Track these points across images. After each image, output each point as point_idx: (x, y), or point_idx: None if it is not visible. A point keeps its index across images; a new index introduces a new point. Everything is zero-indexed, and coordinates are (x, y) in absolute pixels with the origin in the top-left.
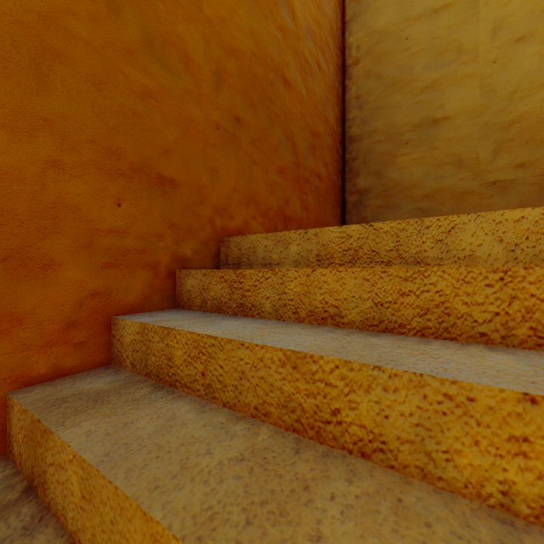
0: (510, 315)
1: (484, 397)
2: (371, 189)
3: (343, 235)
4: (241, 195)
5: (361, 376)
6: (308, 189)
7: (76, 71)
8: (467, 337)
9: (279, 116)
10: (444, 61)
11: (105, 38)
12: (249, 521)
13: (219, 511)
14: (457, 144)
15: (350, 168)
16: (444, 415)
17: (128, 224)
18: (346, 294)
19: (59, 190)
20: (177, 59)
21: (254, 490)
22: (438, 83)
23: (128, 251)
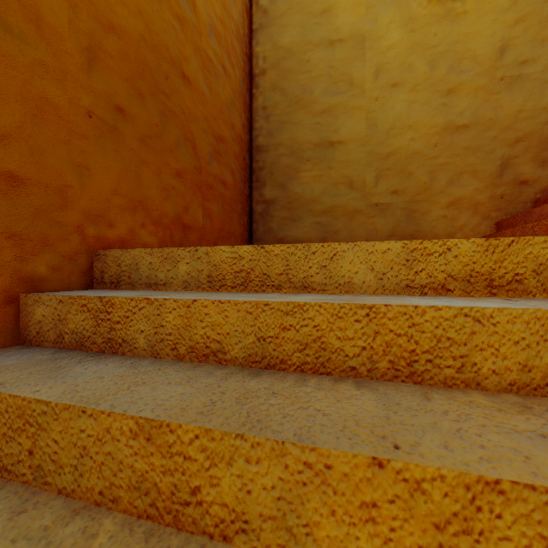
0: (374, 349)
1: (340, 463)
2: (277, 200)
3: (235, 255)
4: (125, 200)
5: (223, 447)
6: (212, 195)
7: None
8: (340, 371)
9: (176, 113)
10: (338, 90)
11: None
12: None
13: None
14: (349, 167)
15: (257, 178)
16: (304, 485)
17: None
18: (229, 328)
19: None
20: (22, 17)
21: None
22: (334, 109)
23: None
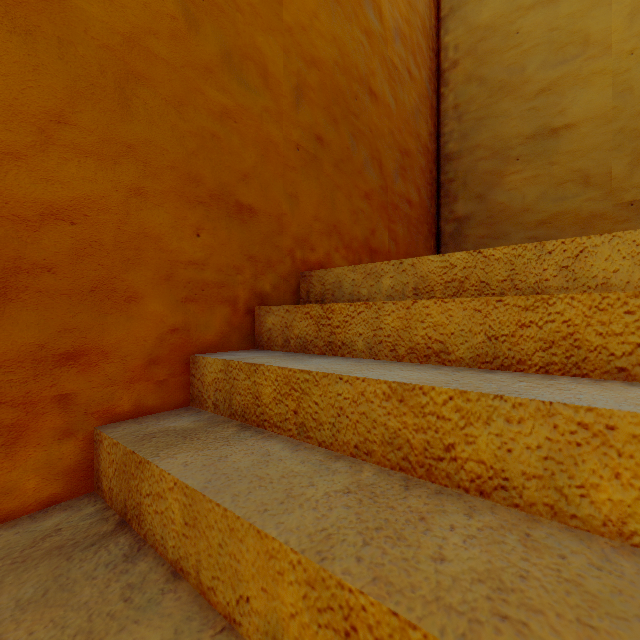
0: None
1: (627, 424)
2: (473, 215)
3: (446, 264)
4: (323, 225)
5: (480, 407)
6: (397, 217)
7: (157, 94)
8: (602, 372)
9: (364, 132)
10: (565, 57)
11: (185, 57)
12: (366, 543)
13: (334, 533)
14: (582, 157)
15: (446, 192)
16: (578, 446)
17: (207, 256)
18: (453, 328)
19: (141, 220)
20: (255, 74)
21: (366, 518)
22: (557, 84)
23: (207, 285)
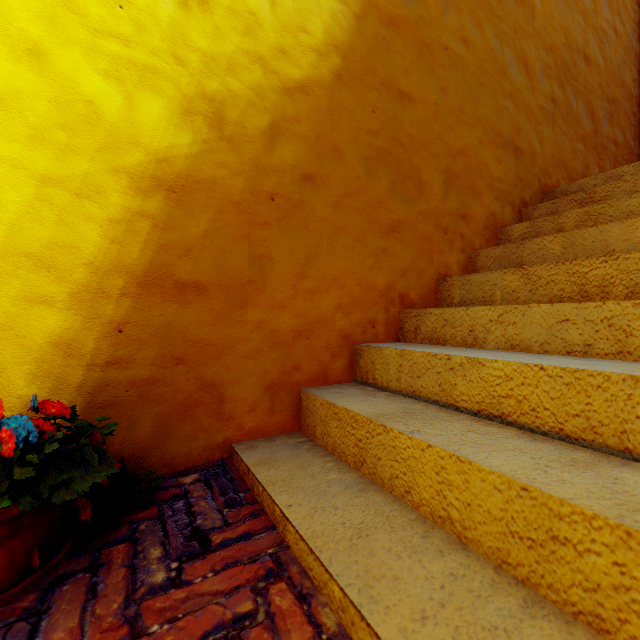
0: None
1: None
2: None
3: None
4: (555, 161)
5: None
6: (605, 156)
7: (486, 91)
8: None
9: (580, 91)
10: None
11: (495, 68)
12: None
13: None
14: None
15: None
16: None
17: (503, 176)
18: None
19: (481, 156)
20: (522, 68)
21: None
22: None
23: (503, 192)
